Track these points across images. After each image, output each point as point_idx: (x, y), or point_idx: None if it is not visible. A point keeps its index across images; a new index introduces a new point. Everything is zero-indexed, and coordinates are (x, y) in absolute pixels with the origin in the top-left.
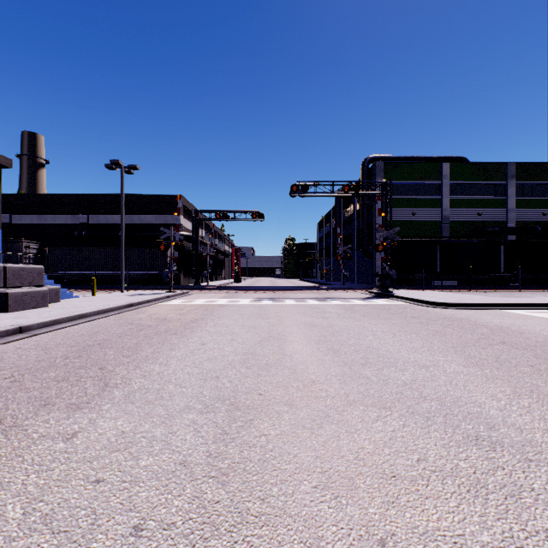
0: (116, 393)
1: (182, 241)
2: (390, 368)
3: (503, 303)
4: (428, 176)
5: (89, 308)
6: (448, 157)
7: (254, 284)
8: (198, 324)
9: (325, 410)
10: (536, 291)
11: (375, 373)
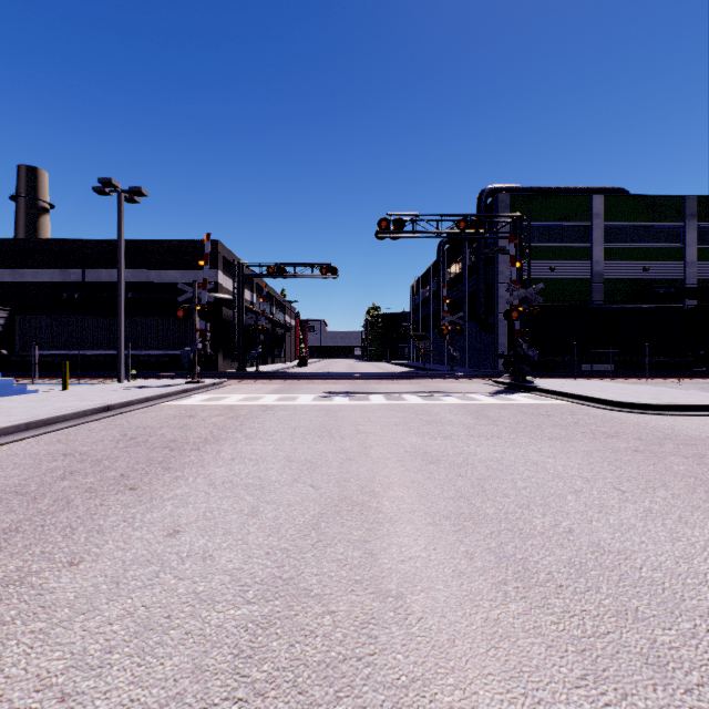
0: None
1: (221, 308)
2: None
3: None
4: (573, 215)
5: (16, 417)
6: (600, 188)
7: (325, 369)
8: (200, 454)
9: None
10: None
11: None
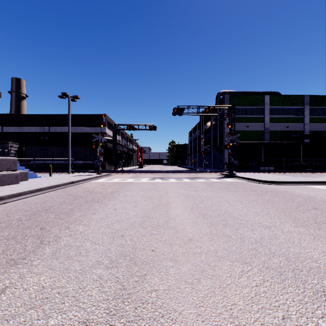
0: (47, 250)
1: (107, 143)
2: (244, 228)
3: (306, 181)
4: (256, 103)
5: (45, 184)
6: (268, 91)
7: (151, 169)
8: (113, 195)
9: (201, 265)
10: (323, 173)
11: (234, 232)
